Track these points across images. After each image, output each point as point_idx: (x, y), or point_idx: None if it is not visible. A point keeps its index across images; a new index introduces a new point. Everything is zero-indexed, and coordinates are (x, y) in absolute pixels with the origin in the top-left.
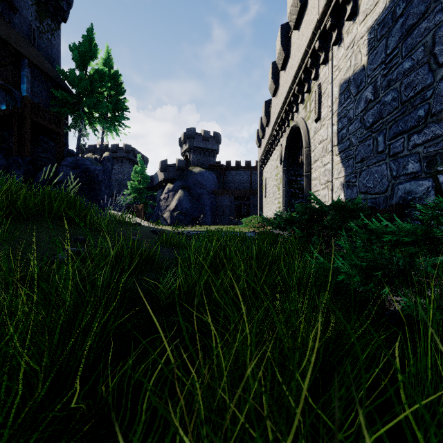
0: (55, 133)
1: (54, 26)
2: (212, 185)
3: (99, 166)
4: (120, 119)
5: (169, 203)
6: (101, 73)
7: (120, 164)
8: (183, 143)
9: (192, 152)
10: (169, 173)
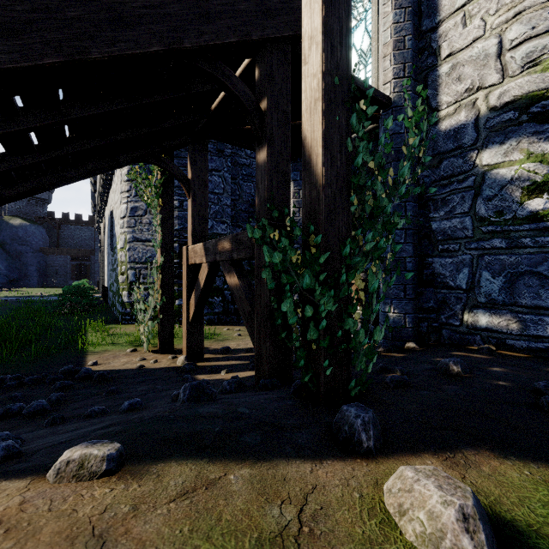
0: None
1: None
2: (41, 242)
3: None
4: None
5: None
6: None
7: None
8: None
9: None
10: None
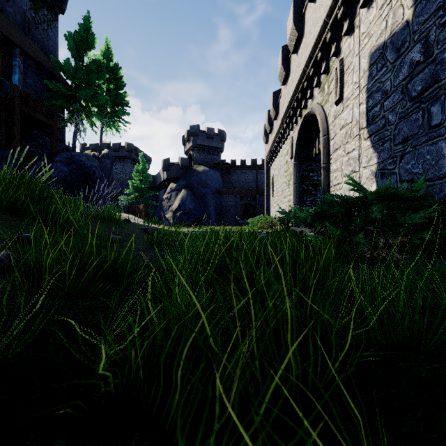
0: (48, 126)
1: (51, 17)
2: (217, 185)
3: (96, 162)
4: (120, 114)
5: (172, 203)
6: (98, 63)
7: (122, 163)
8: (187, 141)
9: (195, 150)
10: (172, 172)
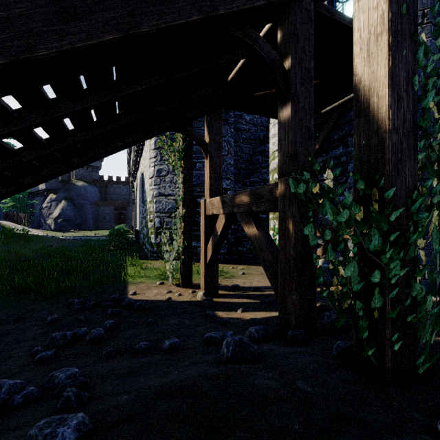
0: None
1: None
2: (95, 197)
3: None
4: None
5: (53, 212)
6: None
7: None
8: None
9: None
10: (52, 184)
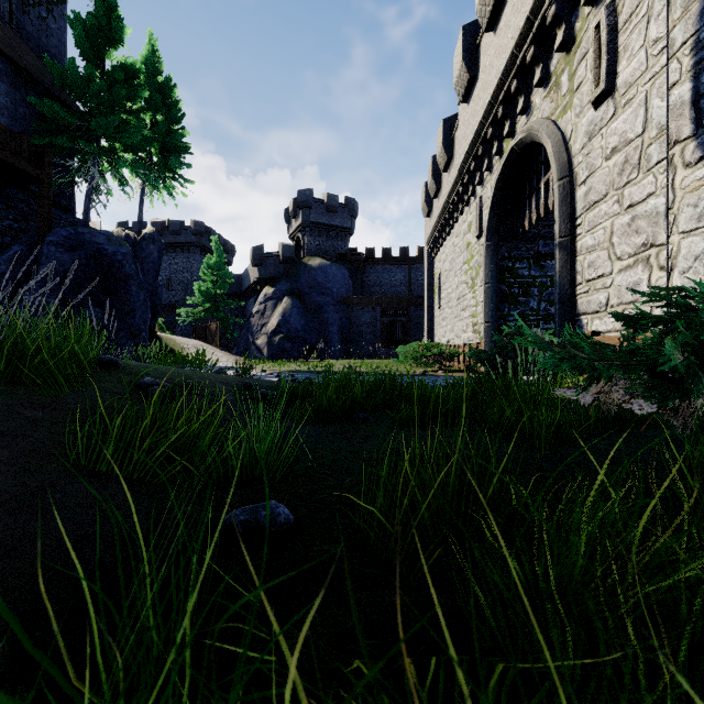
0: (33, 180)
1: None
2: (343, 289)
3: (125, 247)
4: (174, 166)
5: (267, 321)
6: (131, 71)
7: (185, 255)
8: (292, 217)
9: (307, 232)
10: (268, 268)
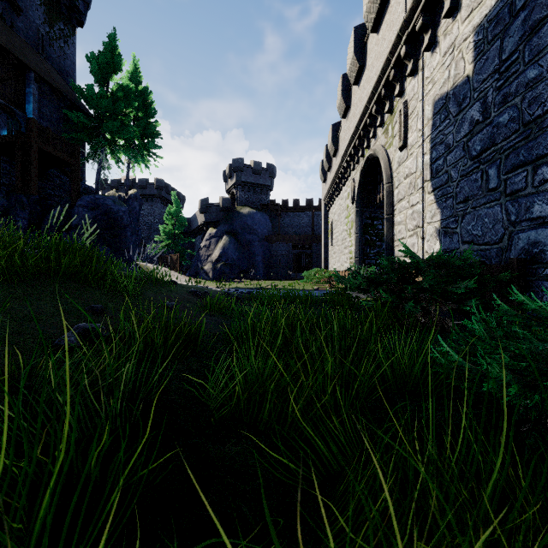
0: (68, 165)
1: (68, 32)
2: (265, 230)
3: (124, 206)
4: (150, 147)
5: (212, 253)
6: (126, 89)
7: (150, 203)
8: (229, 177)
9: (239, 189)
10: (212, 214)
